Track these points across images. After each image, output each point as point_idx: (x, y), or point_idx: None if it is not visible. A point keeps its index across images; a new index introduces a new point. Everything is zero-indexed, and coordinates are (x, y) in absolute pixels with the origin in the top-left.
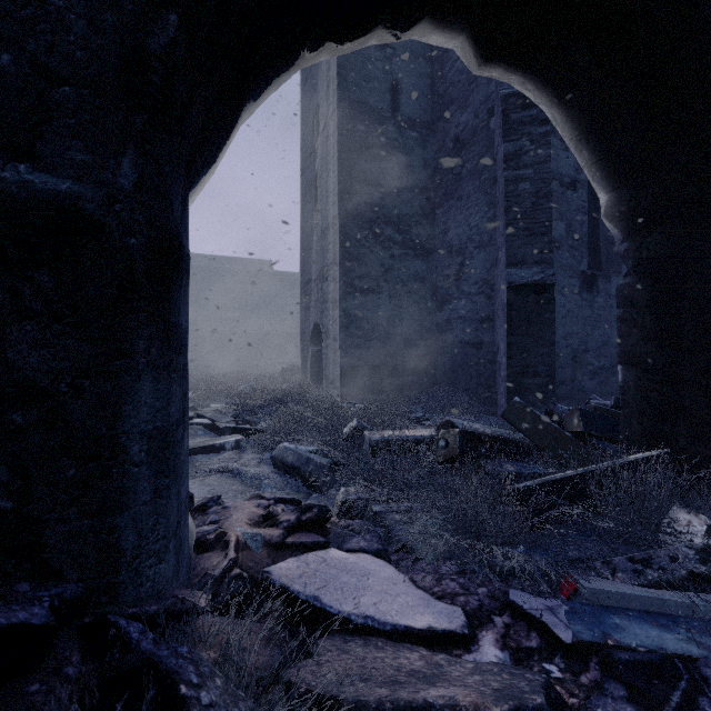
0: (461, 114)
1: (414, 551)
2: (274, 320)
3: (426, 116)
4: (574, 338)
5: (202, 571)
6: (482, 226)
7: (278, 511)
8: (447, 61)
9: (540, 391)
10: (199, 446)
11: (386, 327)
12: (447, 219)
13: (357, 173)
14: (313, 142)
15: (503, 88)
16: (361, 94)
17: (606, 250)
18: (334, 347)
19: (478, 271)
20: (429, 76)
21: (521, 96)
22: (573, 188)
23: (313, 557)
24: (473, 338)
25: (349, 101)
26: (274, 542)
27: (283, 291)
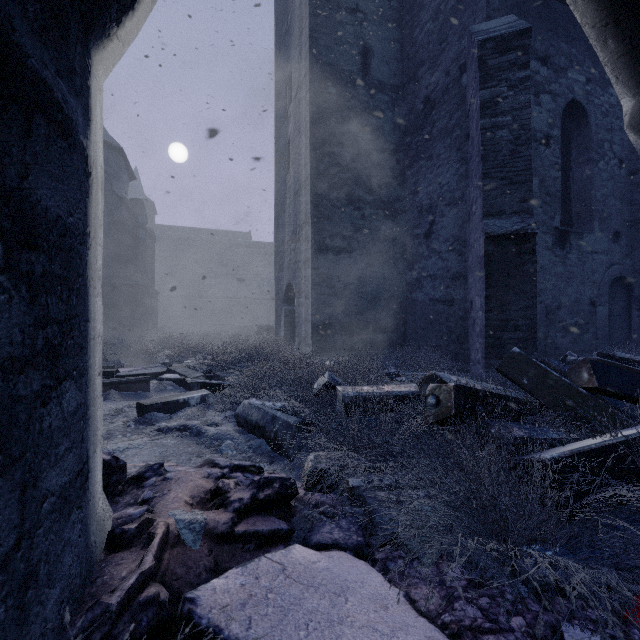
0: (431, 75)
1: (409, 550)
2: (253, 286)
3: (395, 79)
4: (547, 294)
5: (102, 588)
6: (453, 183)
7: (229, 486)
8: (417, 24)
9: (520, 346)
10: (160, 401)
11: (356, 285)
12: (417, 179)
13: (328, 135)
14: (286, 109)
15: (479, 35)
16: (332, 58)
17: (577, 208)
18: (306, 305)
19: (449, 228)
20: (399, 40)
21: (499, 40)
22: (546, 143)
23: (267, 563)
24: (444, 295)
25: (321, 64)
26: (220, 532)
27: (261, 260)
